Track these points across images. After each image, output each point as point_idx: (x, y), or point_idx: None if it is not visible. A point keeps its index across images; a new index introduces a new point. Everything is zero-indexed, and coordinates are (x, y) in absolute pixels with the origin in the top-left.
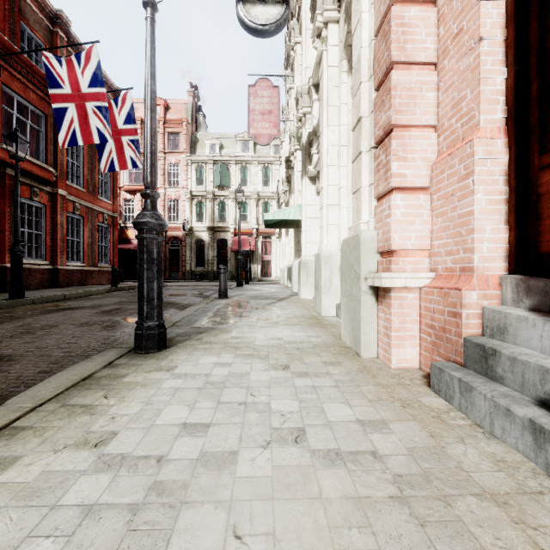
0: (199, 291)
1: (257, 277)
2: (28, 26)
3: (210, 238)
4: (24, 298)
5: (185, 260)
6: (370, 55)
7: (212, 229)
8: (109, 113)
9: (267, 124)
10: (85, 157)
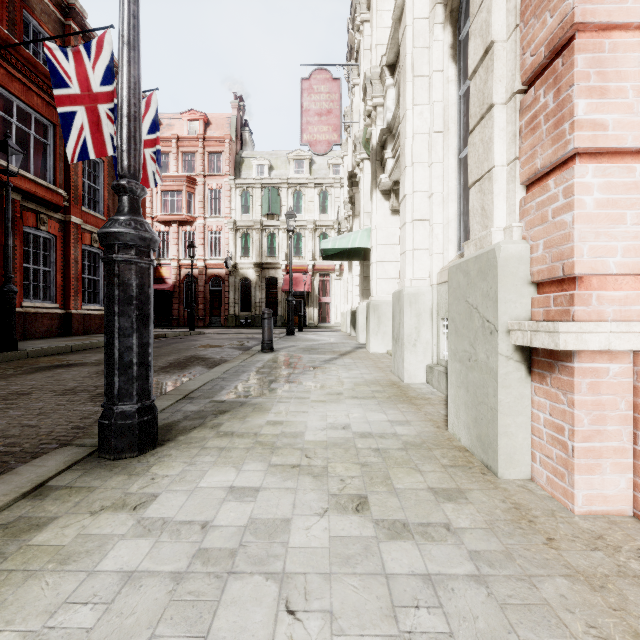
0: (240, 341)
1: (313, 322)
2: (34, 16)
3: (258, 276)
4: (16, 351)
5: (228, 303)
6: None
7: (260, 265)
8: None
9: (325, 127)
10: (106, 178)
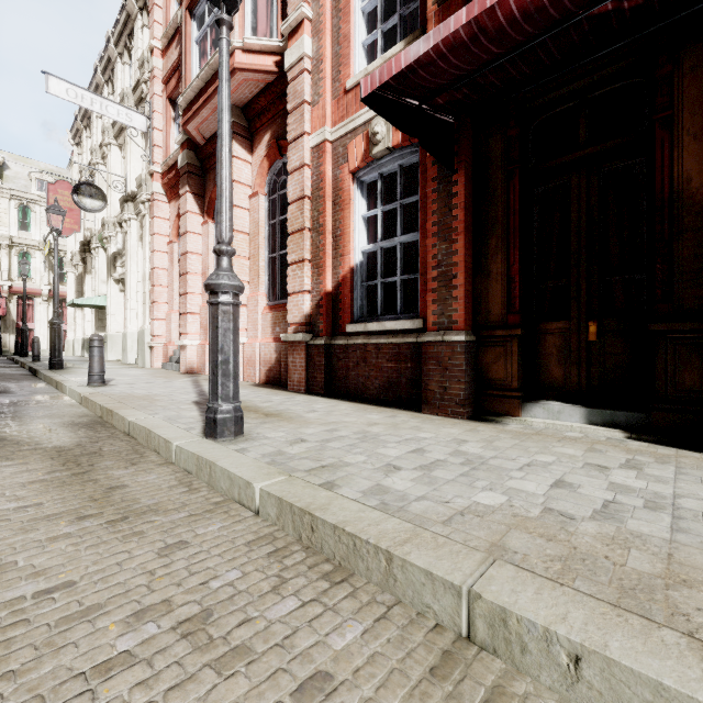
0: None
1: (9, 350)
2: None
3: None
4: None
5: None
6: (149, 274)
7: None
8: None
9: (68, 219)
10: None
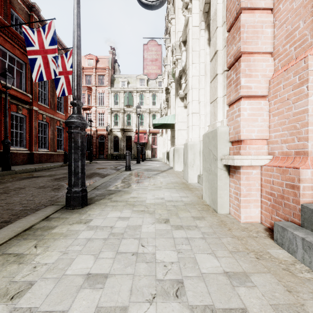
0: (115, 166)
1: (149, 157)
2: (15, 11)
3: (122, 135)
4: (10, 170)
5: (107, 148)
6: (224, 8)
7: (123, 130)
8: (62, 62)
9: (154, 67)
10: (49, 88)
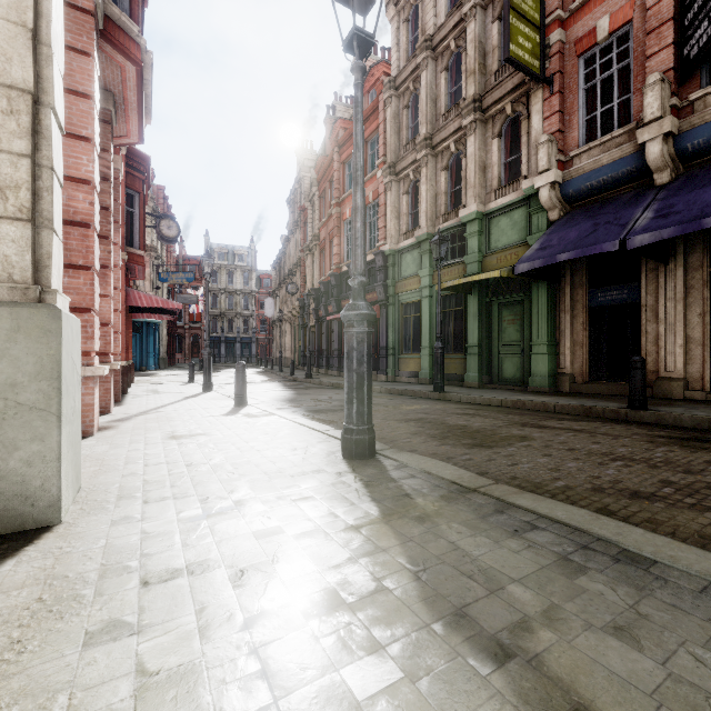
0: None
1: None
2: None
3: None
4: None
5: None
6: None
7: None
8: None
9: None
10: None
